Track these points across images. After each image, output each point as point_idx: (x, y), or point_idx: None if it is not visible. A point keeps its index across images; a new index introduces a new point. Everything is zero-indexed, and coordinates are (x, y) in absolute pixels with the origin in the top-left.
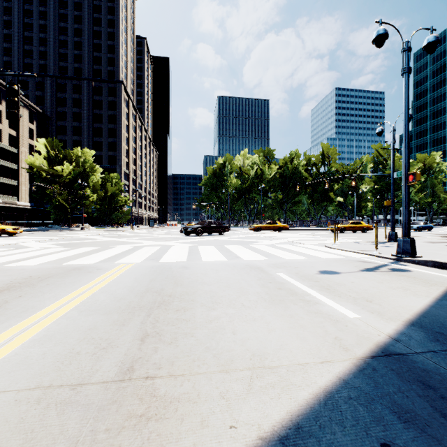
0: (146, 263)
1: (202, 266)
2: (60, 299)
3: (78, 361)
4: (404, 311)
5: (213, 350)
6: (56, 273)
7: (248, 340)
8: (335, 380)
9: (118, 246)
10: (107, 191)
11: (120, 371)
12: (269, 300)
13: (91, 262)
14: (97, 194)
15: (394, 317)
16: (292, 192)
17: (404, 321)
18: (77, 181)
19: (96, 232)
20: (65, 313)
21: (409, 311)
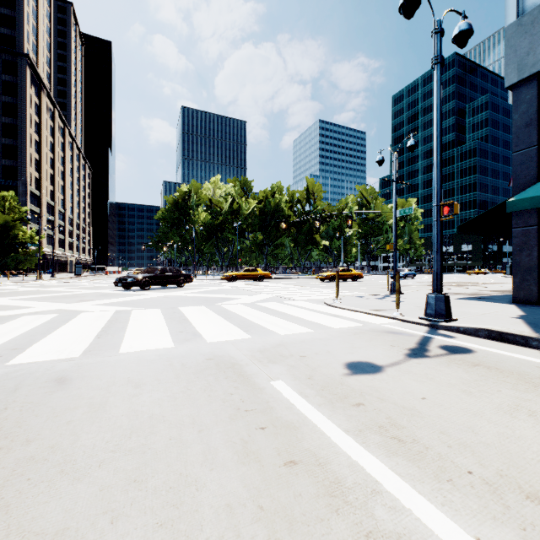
0: None
1: (109, 371)
2: None
3: None
4: None
5: None
6: None
7: None
8: None
9: None
10: None
11: None
12: None
13: None
14: None
15: None
16: (275, 233)
17: None
18: None
19: None
20: None
21: None
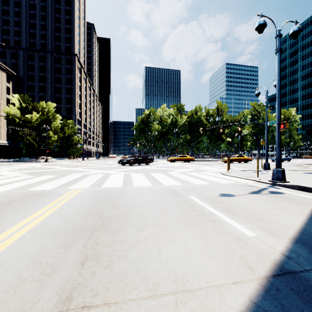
0: (91, 189)
1: (134, 191)
2: (18, 223)
3: (22, 290)
4: (287, 229)
5: (142, 273)
6: (20, 198)
7: (171, 261)
8: (248, 303)
9: (71, 174)
10: (65, 132)
11: (59, 300)
12: (186, 221)
13: (49, 188)
14: (57, 135)
15: (281, 235)
16: (197, 134)
17: (289, 238)
18: (43, 125)
19: (56, 163)
20: (20, 236)
21: (291, 228)
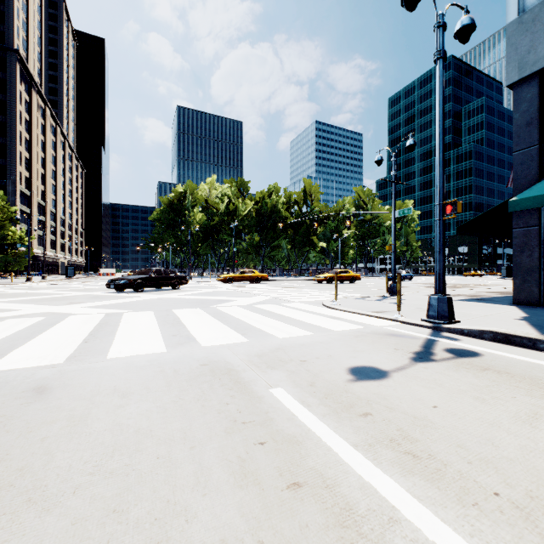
0: None
1: (94, 379)
2: None
3: None
4: None
5: None
6: None
7: None
8: None
9: None
10: None
11: None
12: None
13: None
14: None
15: None
16: (272, 234)
17: None
18: None
19: None
20: None
21: None
